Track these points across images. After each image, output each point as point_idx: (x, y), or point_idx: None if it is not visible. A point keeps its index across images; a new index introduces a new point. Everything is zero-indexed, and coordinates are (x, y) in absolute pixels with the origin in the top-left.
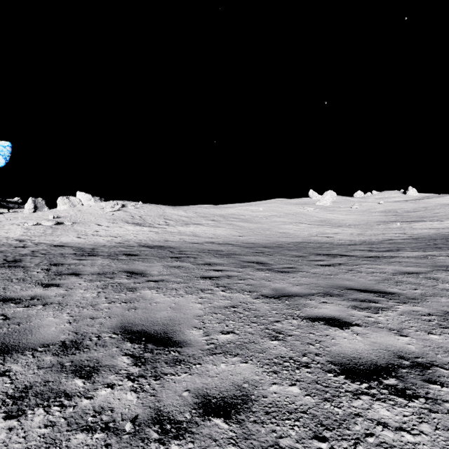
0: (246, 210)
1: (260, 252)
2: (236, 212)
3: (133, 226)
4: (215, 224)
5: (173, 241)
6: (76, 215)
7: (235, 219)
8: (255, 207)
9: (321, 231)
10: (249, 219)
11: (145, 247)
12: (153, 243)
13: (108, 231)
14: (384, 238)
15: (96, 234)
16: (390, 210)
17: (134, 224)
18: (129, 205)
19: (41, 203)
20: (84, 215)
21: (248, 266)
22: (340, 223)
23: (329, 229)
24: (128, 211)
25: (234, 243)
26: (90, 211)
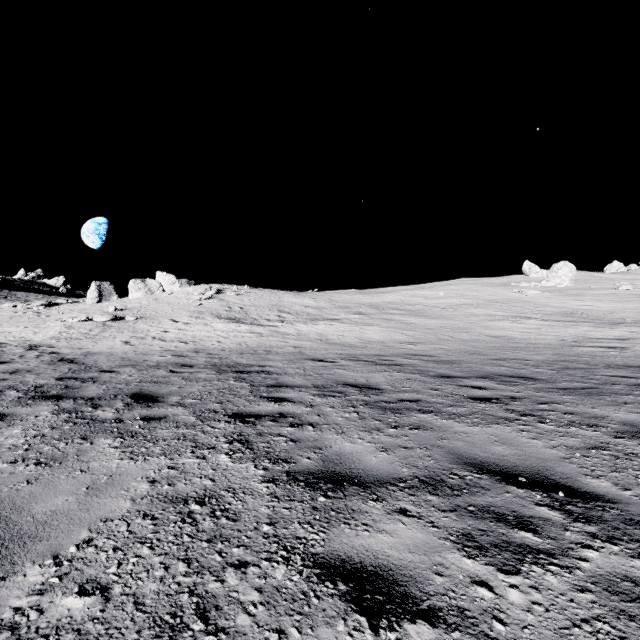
0: (415, 295)
1: (489, 398)
2: (398, 299)
3: (226, 323)
4: (361, 320)
5: (279, 353)
6: (148, 305)
7: (397, 310)
8: (430, 291)
9: (581, 333)
10: (422, 310)
11: (212, 368)
12: (238, 358)
13: (182, 332)
14: None
15: (159, 337)
16: None
17: (228, 319)
18: (228, 291)
19: (109, 289)
20: (159, 306)
21: (520, 525)
22: (610, 317)
23: (595, 329)
24: (224, 299)
25: (403, 360)
26: (170, 300)
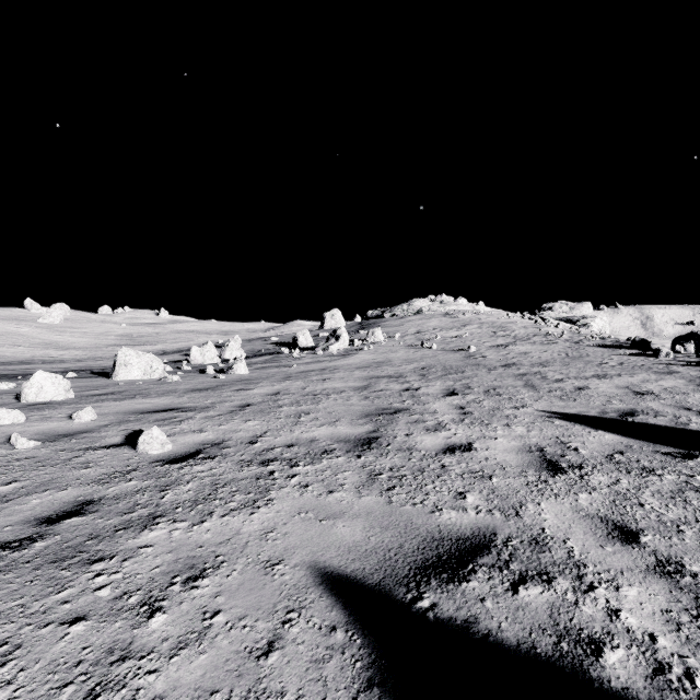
0: None
1: None
2: None
3: None
4: None
5: None
6: None
7: None
8: None
9: (46, 353)
10: None
11: None
12: None
13: None
14: (100, 357)
15: None
16: (128, 334)
17: None
18: None
19: None
20: None
21: None
22: (70, 346)
23: (55, 351)
24: None
25: None
26: None
